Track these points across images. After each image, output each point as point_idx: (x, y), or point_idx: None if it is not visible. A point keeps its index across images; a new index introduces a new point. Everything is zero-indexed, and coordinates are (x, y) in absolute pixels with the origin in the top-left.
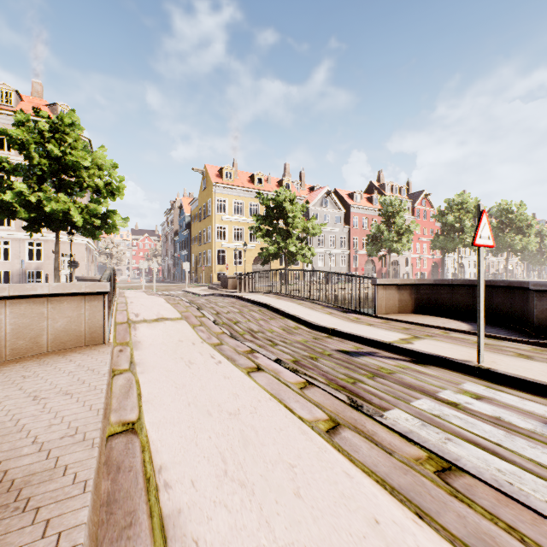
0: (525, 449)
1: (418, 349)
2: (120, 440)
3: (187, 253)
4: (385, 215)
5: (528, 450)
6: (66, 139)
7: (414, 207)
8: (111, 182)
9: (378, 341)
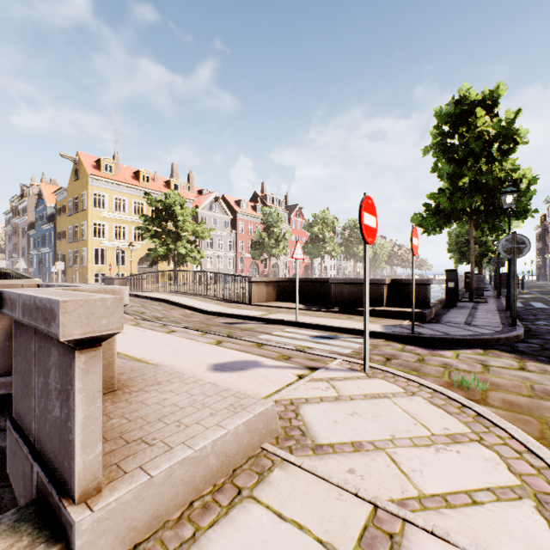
0: (295, 342)
1: (269, 317)
2: None
3: (50, 250)
4: (267, 224)
5: (296, 342)
6: None
7: (290, 217)
8: None
9: (248, 316)
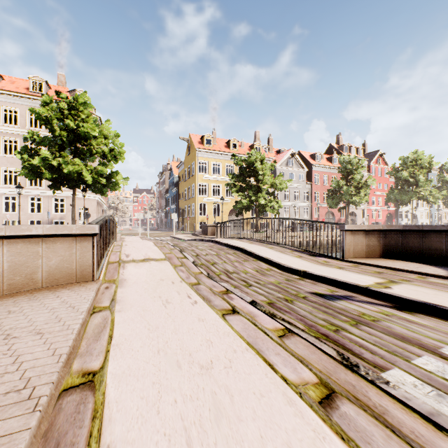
0: None
1: (400, 295)
2: (72, 398)
3: (175, 207)
4: (344, 172)
5: None
6: (79, 115)
7: (369, 165)
8: (114, 148)
9: (353, 284)
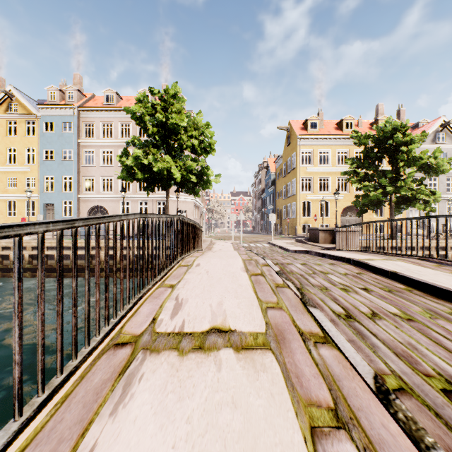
0: None
1: None
2: None
3: (272, 207)
4: None
5: None
6: (168, 106)
7: None
8: (204, 139)
9: None
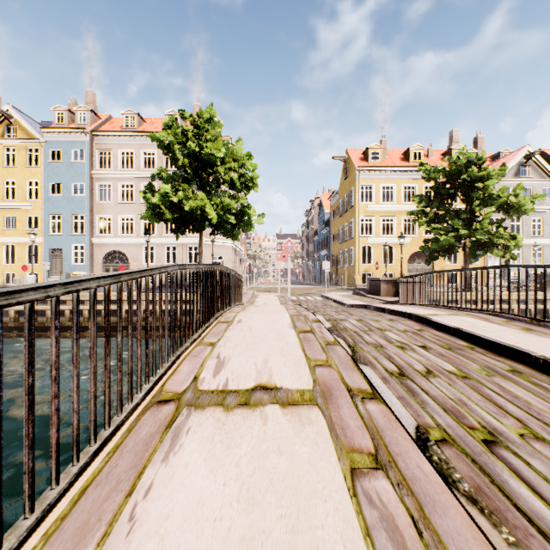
0: None
1: None
2: None
3: (326, 253)
4: None
5: None
6: (202, 133)
7: None
8: (244, 173)
9: None
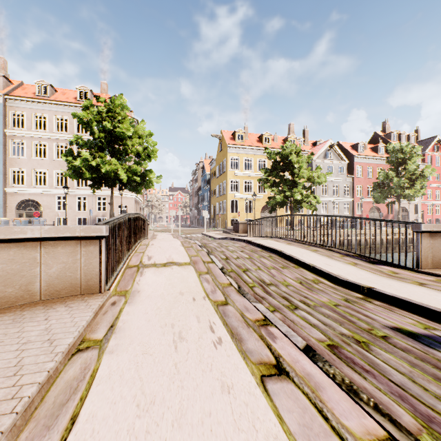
0: None
1: None
2: None
3: (207, 204)
4: (394, 162)
5: None
6: (115, 116)
7: (424, 153)
8: (147, 147)
9: None
